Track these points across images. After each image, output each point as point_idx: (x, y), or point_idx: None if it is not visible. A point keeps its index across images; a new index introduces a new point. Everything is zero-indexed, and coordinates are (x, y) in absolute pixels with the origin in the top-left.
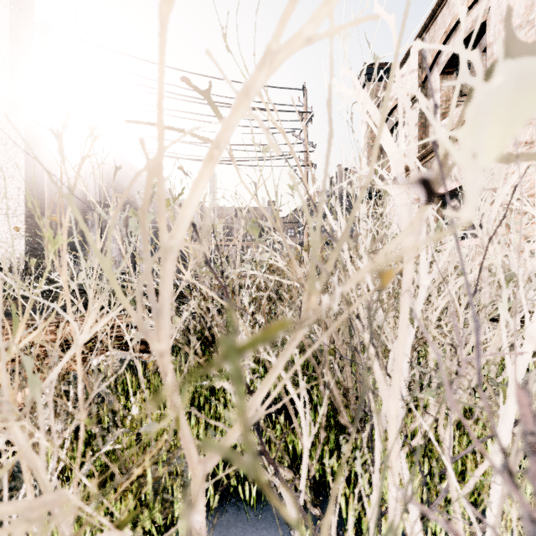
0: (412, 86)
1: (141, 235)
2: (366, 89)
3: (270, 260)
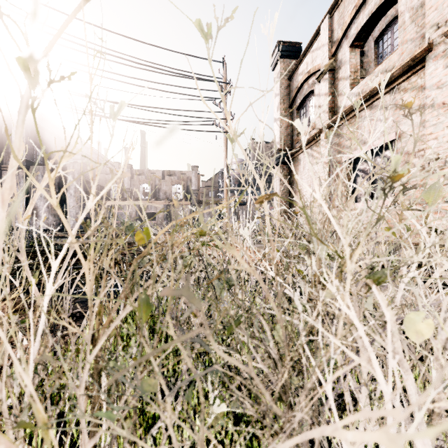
0: (322, 59)
1: (69, 193)
2: (279, 64)
3: None
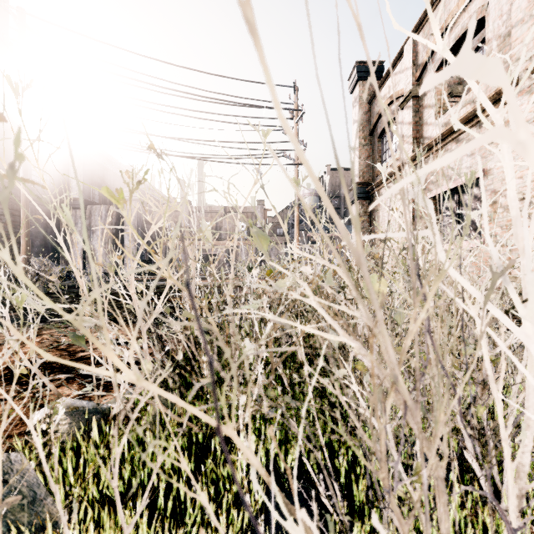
0: (406, 84)
1: (126, 234)
2: (358, 87)
3: (293, 294)
